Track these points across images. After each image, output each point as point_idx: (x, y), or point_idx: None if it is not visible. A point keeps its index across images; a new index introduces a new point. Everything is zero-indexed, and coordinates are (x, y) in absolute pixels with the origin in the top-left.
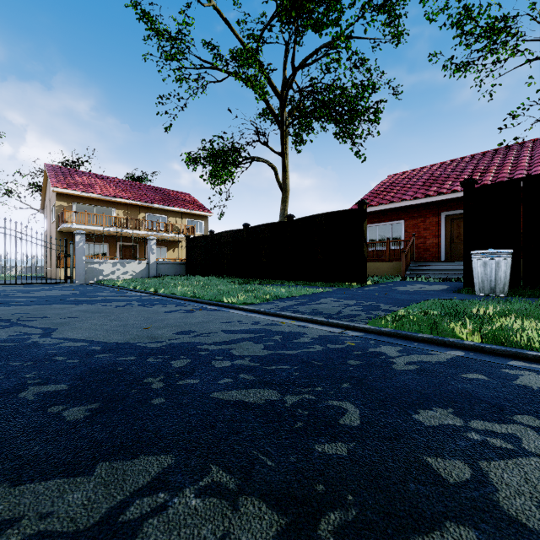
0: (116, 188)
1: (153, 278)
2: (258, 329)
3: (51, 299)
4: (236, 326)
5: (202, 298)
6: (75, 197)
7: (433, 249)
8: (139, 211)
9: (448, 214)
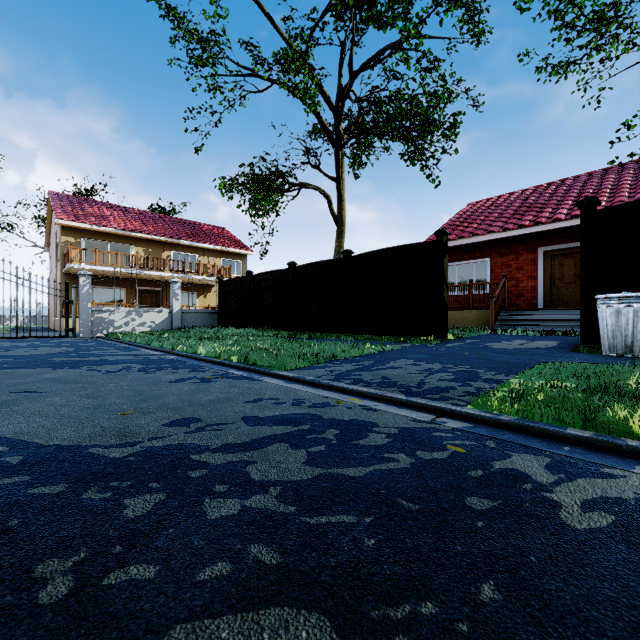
0: (135, 221)
1: (176, 331)
2: (301, 415)
3: (27, 359)
4: (267, 410)
5: (229, 359)
6: (84, 232)
7: (528, 294)
8: (163, 248)
9: (547, 250)
